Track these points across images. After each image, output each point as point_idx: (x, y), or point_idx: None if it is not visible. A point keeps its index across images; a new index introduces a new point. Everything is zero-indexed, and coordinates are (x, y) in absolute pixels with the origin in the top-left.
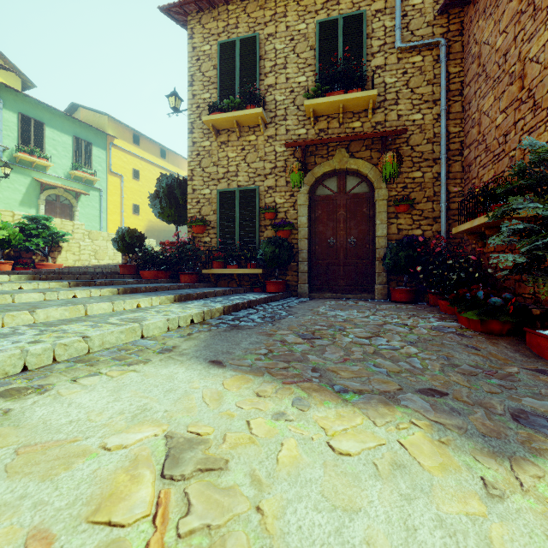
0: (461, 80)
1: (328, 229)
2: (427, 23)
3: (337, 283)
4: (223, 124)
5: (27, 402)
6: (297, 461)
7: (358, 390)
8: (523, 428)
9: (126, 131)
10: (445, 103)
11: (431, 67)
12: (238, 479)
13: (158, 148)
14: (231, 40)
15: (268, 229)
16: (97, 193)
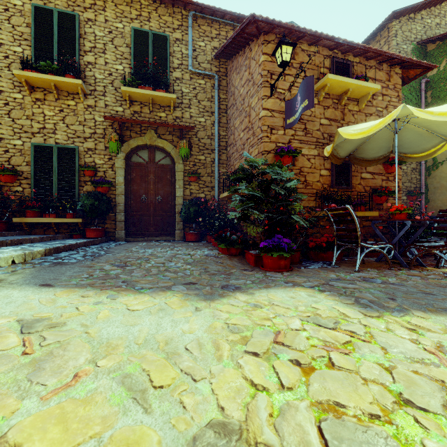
0: (226, 104)
1: (141, 188)
2: (208, 61)
3: (148, 230)
4: (38, 82)
5: None
6: (109, 316)
7: (150, 287)
8: (223, 290)
9: None
10: (218, 115)
11: (210, 90)
12: (73, 327)
13: None
14: (48, 8)
15: (88, 184)
16: None
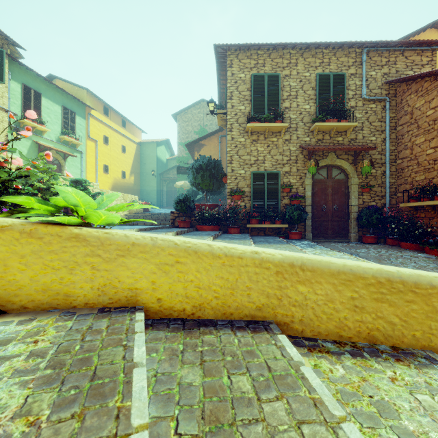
0: (395, 122)
1: (321, 199)
2: (378, 87)
3: (327, 233)
4: (257, 129)
5: None
6: None
7: None
8: None
9: (99, 104)
10: (389, 133)
11: (380, 111)
12: None
13: (120, 119)
14: (261, 74)
15: (285, 198)
16: (78, 155)
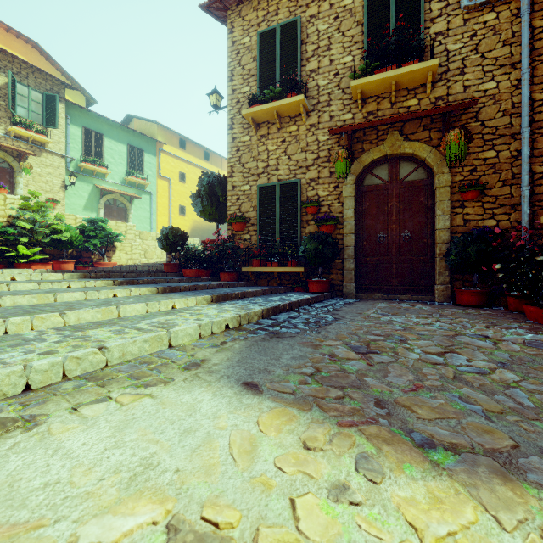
0: None
1: (377, 222)
2: None
3: (389, 283)
4: (262, 117)
5: (5, 445)
6: None
7: (450, 445)
8: None
9: (173, 137)
10: (528, 64)
11: (508, 24)
12: None
13: (203, 151)
14: (271, 28)
15: (310, 224)
16: (148, 197)
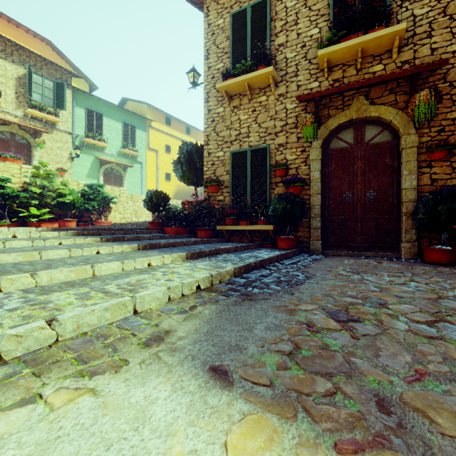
0: None
1: (343, 183)
2: None
3: (354, 240)
4: (235, 89)
5: None
6: None
7: None
8: None
9: (160, 115)
10: None
11: None
12: None
13: (184, 126)
14: (243, 9)
15: (278, 185)
16: (139, 166)
